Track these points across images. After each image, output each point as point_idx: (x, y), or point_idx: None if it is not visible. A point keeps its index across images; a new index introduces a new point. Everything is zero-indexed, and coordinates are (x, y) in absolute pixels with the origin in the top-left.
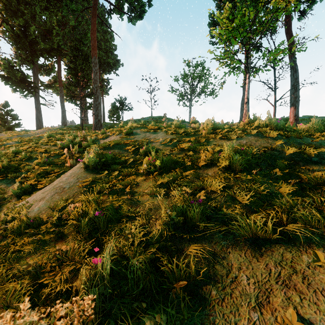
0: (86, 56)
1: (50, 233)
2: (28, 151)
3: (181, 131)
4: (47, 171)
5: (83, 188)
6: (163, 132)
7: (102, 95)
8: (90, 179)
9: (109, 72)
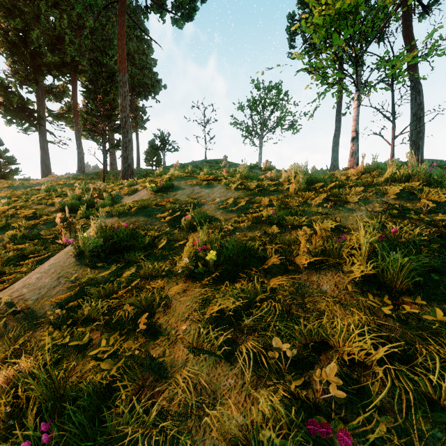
0: (111, 73)
1: None
2: (7, 214)
3: (252, 184)
4: (25, 252)
5: (61, 302)
6: (222, 185)
7: (136, 130)
8: (80, 280)
9: (146, 98)
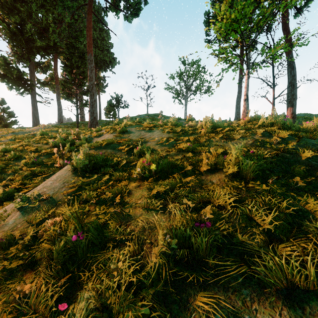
0: (82, 53)
1: (19, 258)
2: (18, 150)
3: (178, 129)
4: (35, 172)
5: (68, 194)
6: (159, 130)
7: (99, 93)
8: (77, 183)
9: (105, 70)
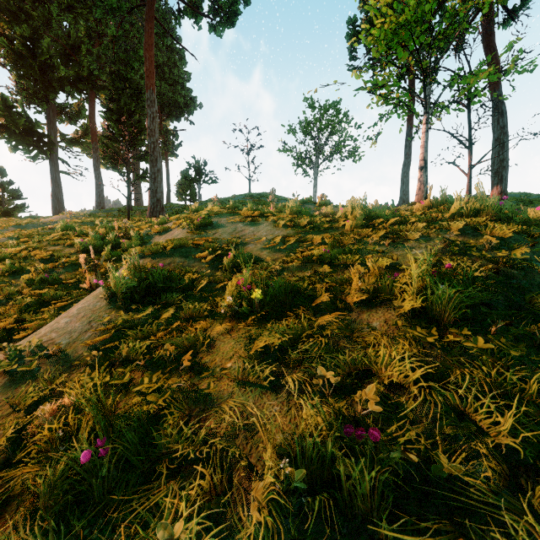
0: (137, 89)
1: None
2: (19, 257)
3: (303, 221)
4: (45, 298)
5: (95, 346)
6: (269, 222)
7: (166, 158)
8: (114, 323)
9: (178, 119)
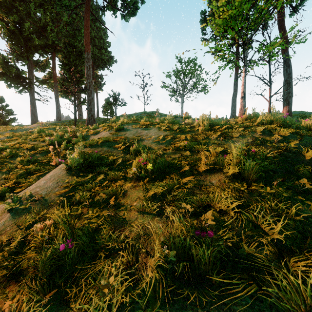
0: (79, 52)
1: (4, 267)
2: (14, 147)
3: (175, 127)
4: (30, 170)
5: (61, 195)
6: (155, 128)
7: (96, 91)
8: (71, 183)
9: (103, 69)
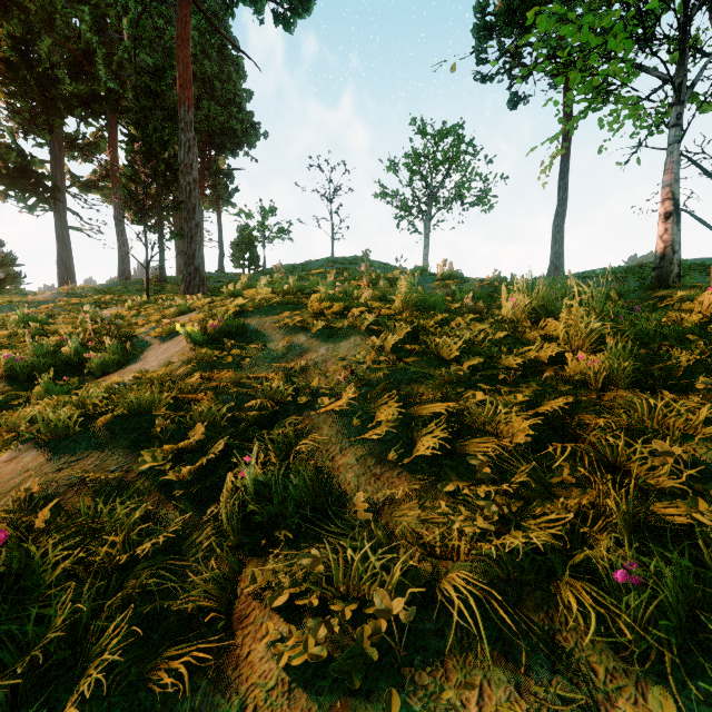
0: (172, 110)
1: None
2: None
3: (445, 343)
4: None
5: None
6: (361, 333)
7: (218, 207)
8: None
9: (234, 153)
